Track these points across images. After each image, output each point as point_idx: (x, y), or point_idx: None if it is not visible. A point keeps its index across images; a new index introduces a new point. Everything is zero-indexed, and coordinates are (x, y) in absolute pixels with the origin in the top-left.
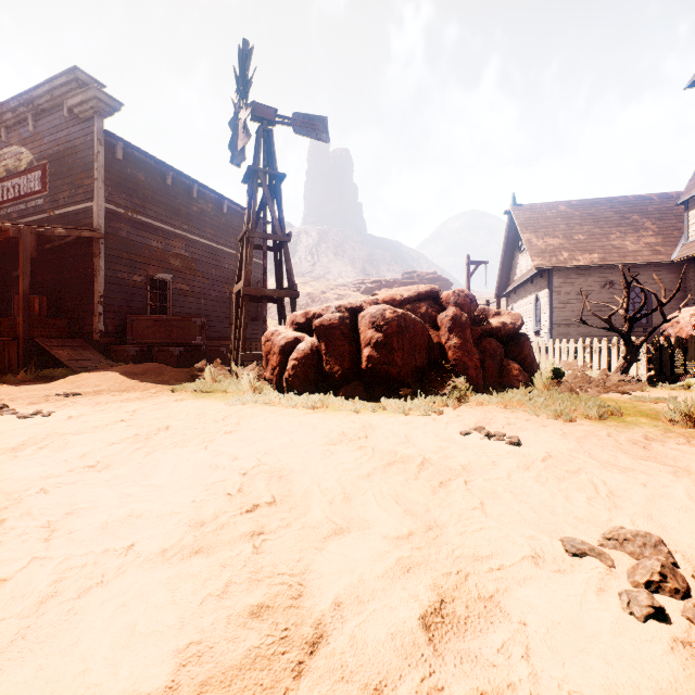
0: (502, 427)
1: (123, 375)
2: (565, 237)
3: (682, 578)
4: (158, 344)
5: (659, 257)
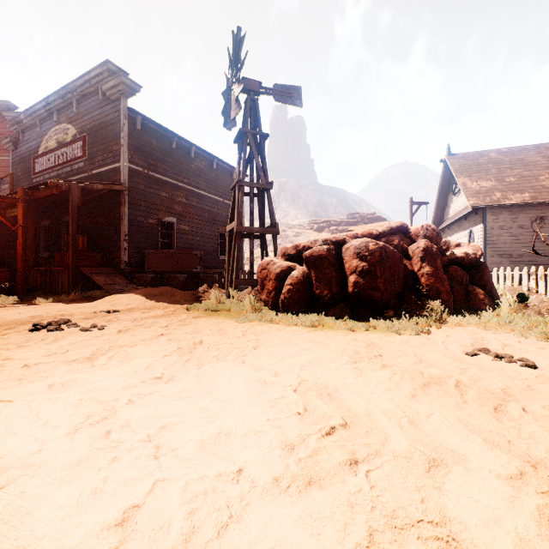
0: (501, 348)
1: (145, 296)
2: (497, 179)
3: None
4: (167, 272)
5: None
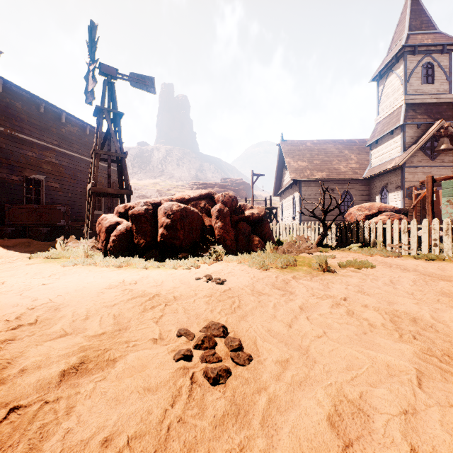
0: (224, 274)
1: None
2: (309, 161)
3: (214, 341)
4: (30, 225)
5: (357, 176)
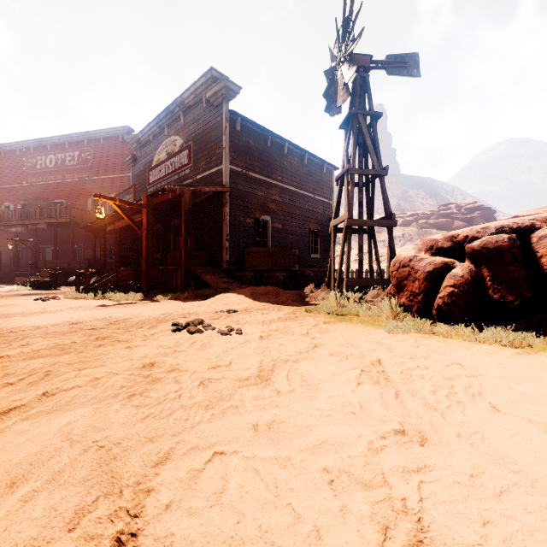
0: None
1: (252, 295)
2: None
3: None
4: (266, 271)
5: None
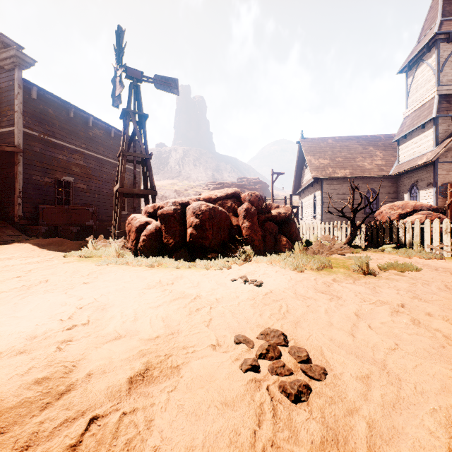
0: (258, 276)
1: (33, 246)
2: (331, 159)
3: (278, 351)
4: (61, 225)
5: (383, 173)
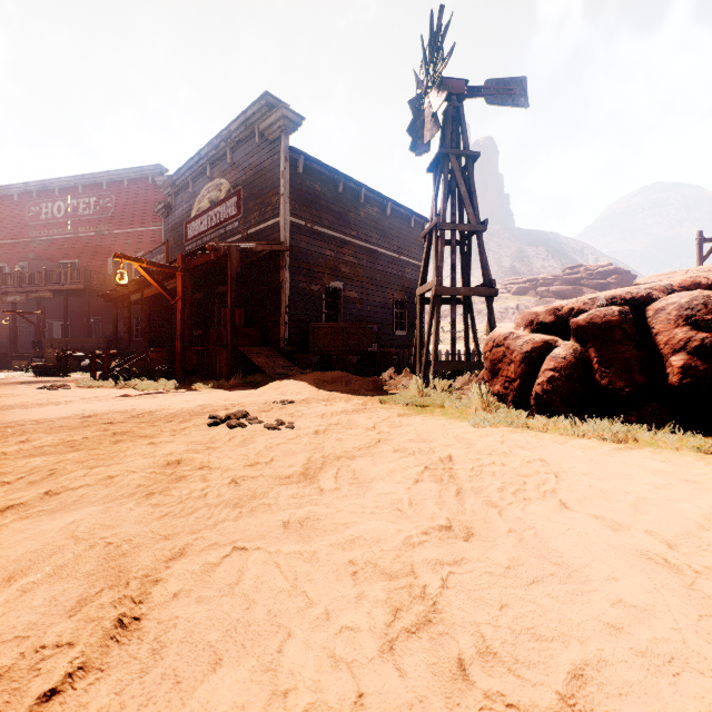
0: None
1: (316, 383)
2: None
3: None
4: (336, 352)
5: None
